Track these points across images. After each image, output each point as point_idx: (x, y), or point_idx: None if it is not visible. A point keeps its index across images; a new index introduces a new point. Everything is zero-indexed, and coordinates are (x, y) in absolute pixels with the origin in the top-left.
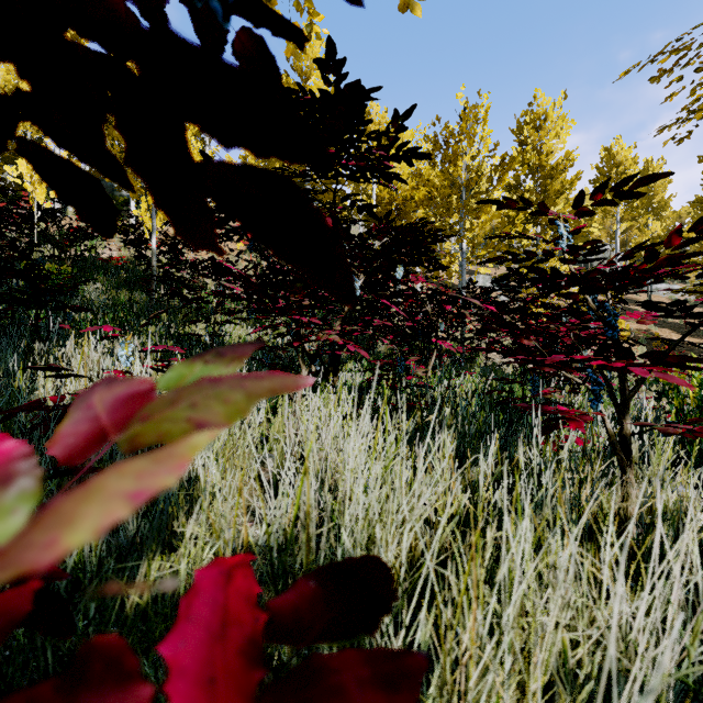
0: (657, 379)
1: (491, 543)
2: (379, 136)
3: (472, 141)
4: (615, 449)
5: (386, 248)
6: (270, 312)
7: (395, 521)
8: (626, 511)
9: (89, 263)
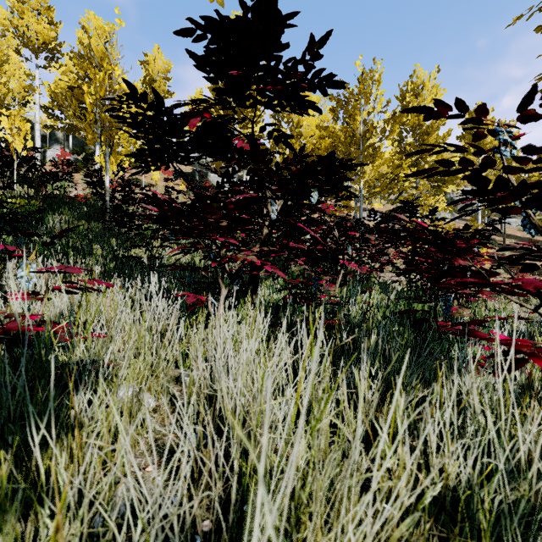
0: None
1: None
2: (295, 63)
3: (369, 99)
4: None
5: (302, 172)
6: (188, 233)
7: None
8: None
9: (58, 199)
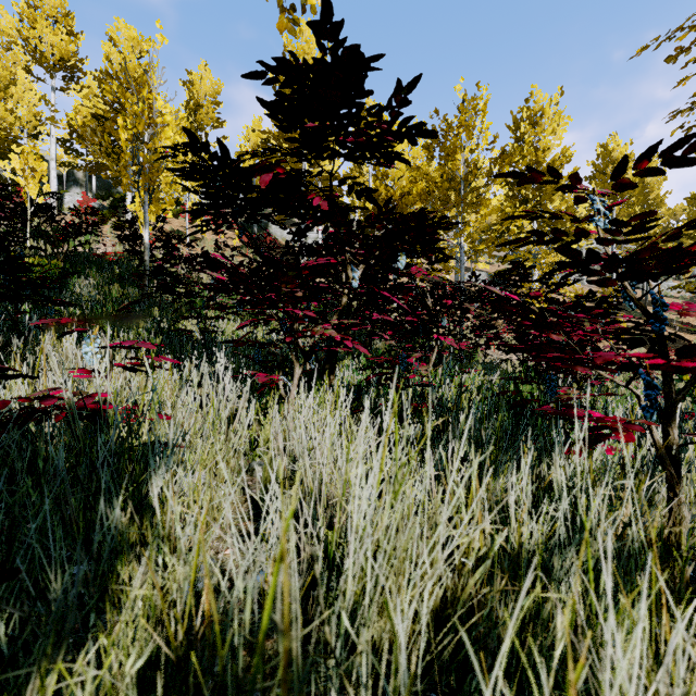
0: (679, 378)
1: (562, 630)
2: (380, 111)
3: (471, 133)
4: (664, 464)
5: (387, 234)
6: (259, 304)
7: (413, 575)
8: (679, 538)
9: (82, 258)
